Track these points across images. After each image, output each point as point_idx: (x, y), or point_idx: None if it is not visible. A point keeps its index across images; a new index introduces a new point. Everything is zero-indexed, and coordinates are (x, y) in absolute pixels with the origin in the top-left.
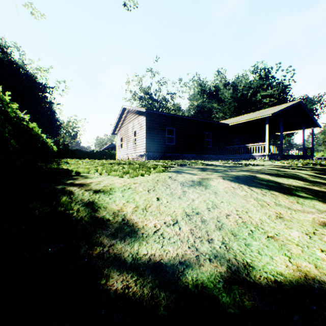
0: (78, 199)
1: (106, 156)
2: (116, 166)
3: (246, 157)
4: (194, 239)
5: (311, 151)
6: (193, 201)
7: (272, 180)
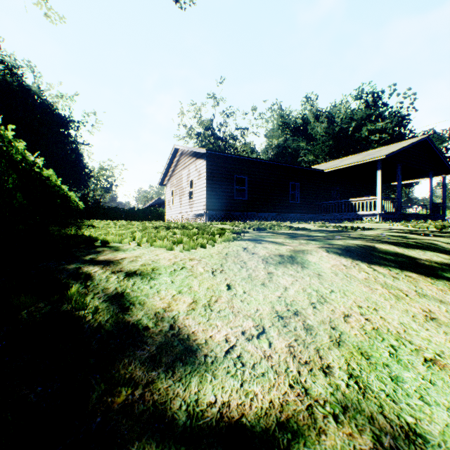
0: (99, 288)
1: (152, 216)
2: (164, 231)
3: (349, 217)
4: (298, 367)
5: (442, 208)
6: (286, 290)
7: (401, 252)
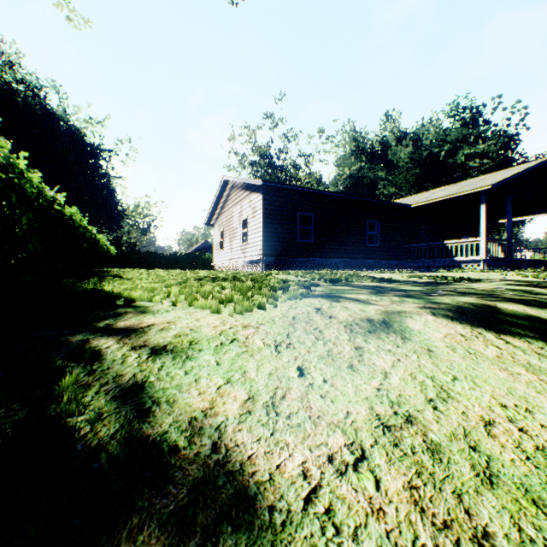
0: (109, 375)
1: (196, 263)
2: (209, 284)
3: (443, 264)
4: (434, 537)
5: None
6: (387, 377)
7: (535, 315)
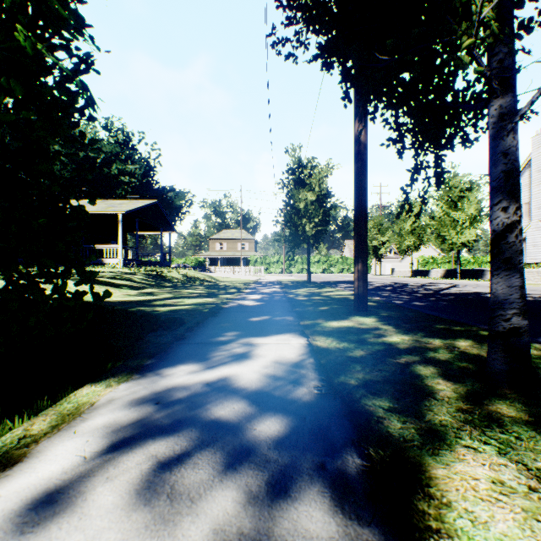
0: None
1: None
2: None
3: (94, 262)
4: None
5: (170, 257)
6: None
7: (110, 281)
